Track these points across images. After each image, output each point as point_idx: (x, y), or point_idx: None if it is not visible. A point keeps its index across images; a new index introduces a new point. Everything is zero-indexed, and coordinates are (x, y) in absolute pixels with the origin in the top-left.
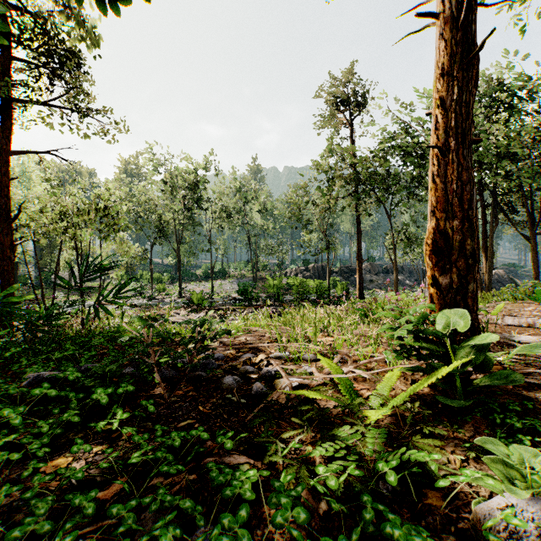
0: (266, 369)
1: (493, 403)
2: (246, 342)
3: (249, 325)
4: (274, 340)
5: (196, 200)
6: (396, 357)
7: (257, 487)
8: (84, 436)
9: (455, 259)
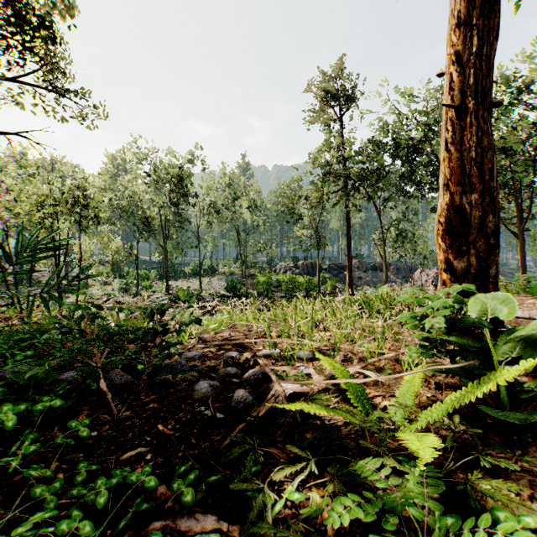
0: (252, 371)
1: None
2: (230, 338)
3: (235, 319)
4: (262, 335)
5: (184, 195)
6: (422, 354)
7: None
8: None
9: (473, 238)
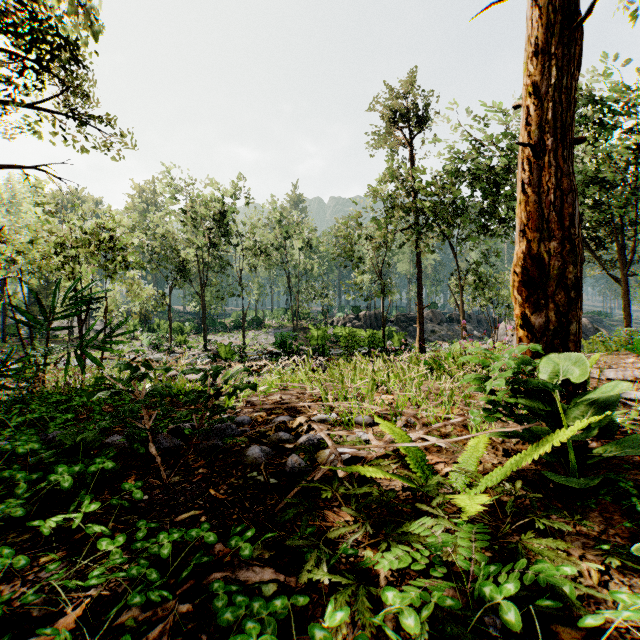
0: (306, 437)
1: (622, 481)
2: (281, 402)
3: (286, 380)
4: (317, 398)
5: (224, 234)
6: (486, 418)
7: (288, 623)
8: (31, 538)
9: (552, 291)
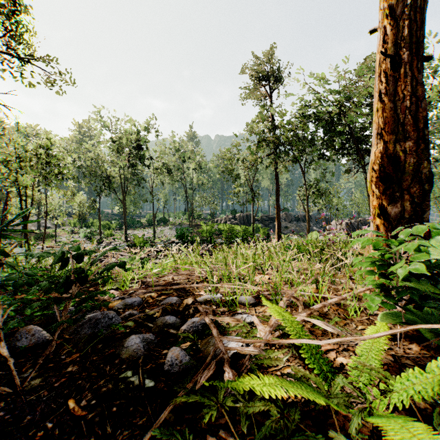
0: (191, 323)
1: None
2: (172, 282)
3: (180, 263)
4: (204, 279)
5: (140, 158)
6: (384, 304)
7: None
8: None
9: (407, 185)
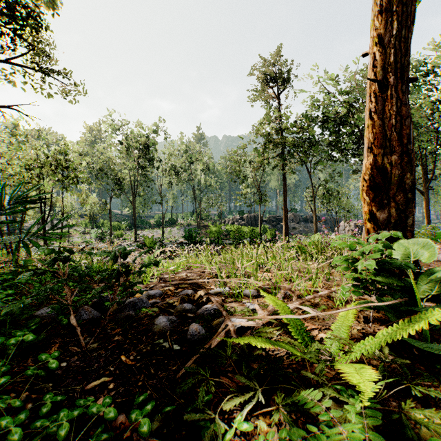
0: (205, 307)
1: None
2: (186, 278)
3: (191, 262)
4: (214, 275)
5: (149, 160)
6: (354, 292)
7: None
8: None
9: (393, 193)
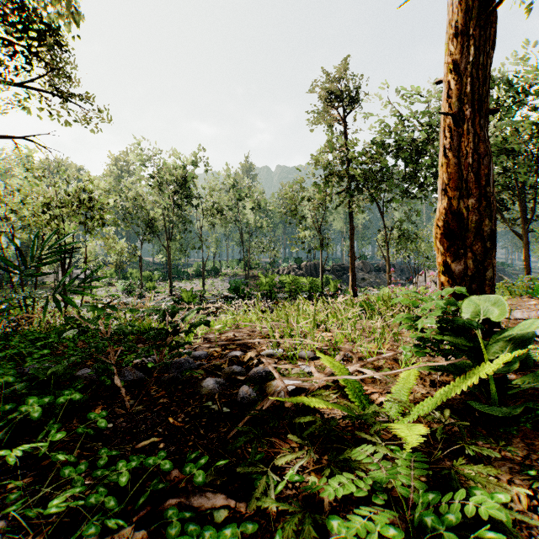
0: (256, 369)
1: None
2: (234, 339)
3: (239, 320)
4: (265, 335)
5: (187, 197)
6: (416, 353)
7: None
8: (2, 465)
9: (470, 242)
